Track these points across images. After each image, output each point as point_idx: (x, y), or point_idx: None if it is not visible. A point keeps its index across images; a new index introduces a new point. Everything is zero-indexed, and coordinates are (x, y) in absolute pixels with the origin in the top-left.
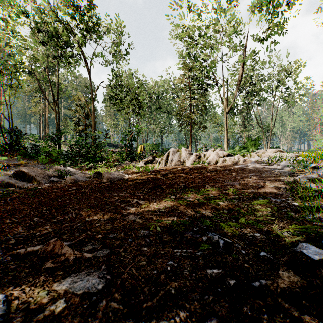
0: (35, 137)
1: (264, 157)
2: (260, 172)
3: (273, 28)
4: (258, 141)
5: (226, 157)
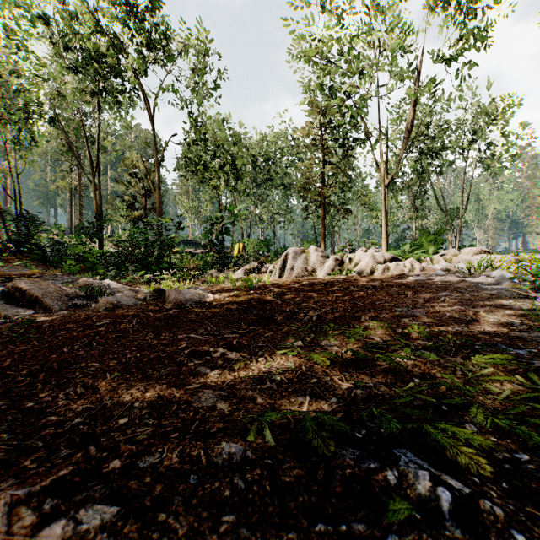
0: (59, 228)
1: (457, 262)
2: (459, 291)
3: (468, 38)
4: (440, 234)
5: (390, 262)
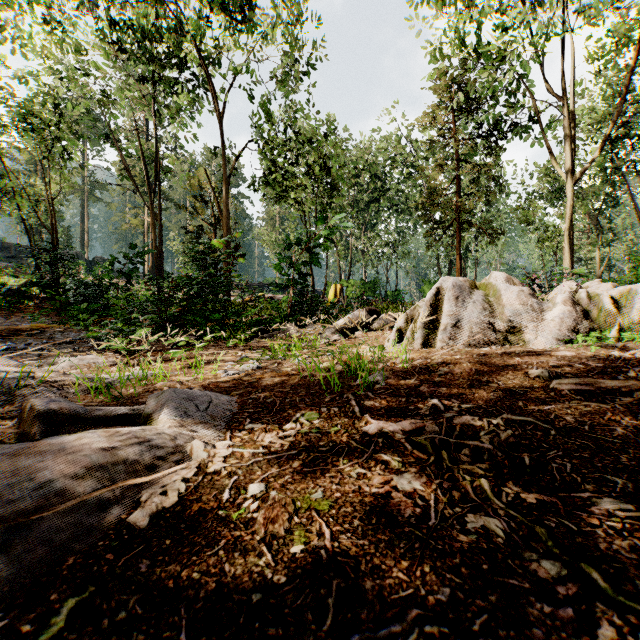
0: None
1: None
2: None
3: None
4: None
5: None
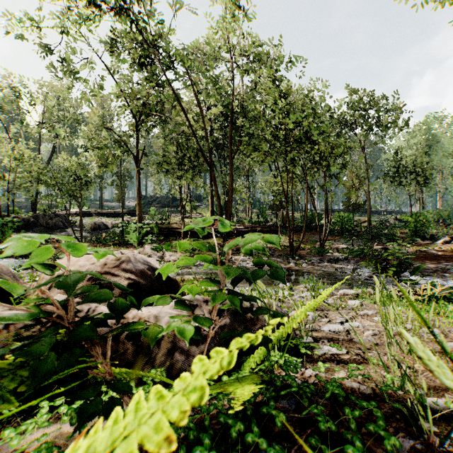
0: None
1: None
2: None
3: None
4: None
5: None
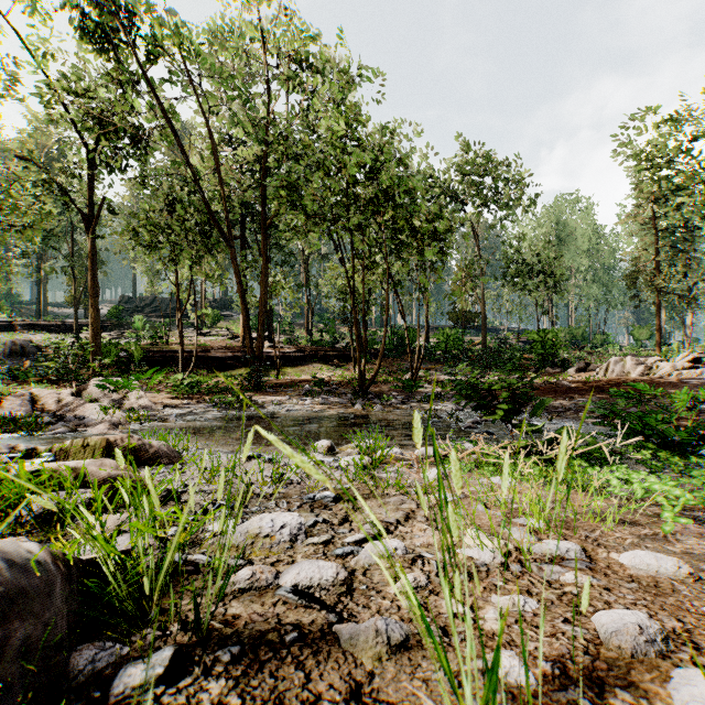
0: None
1: None
2: (695, 387)
3: None
4: None
5: (687, 369)
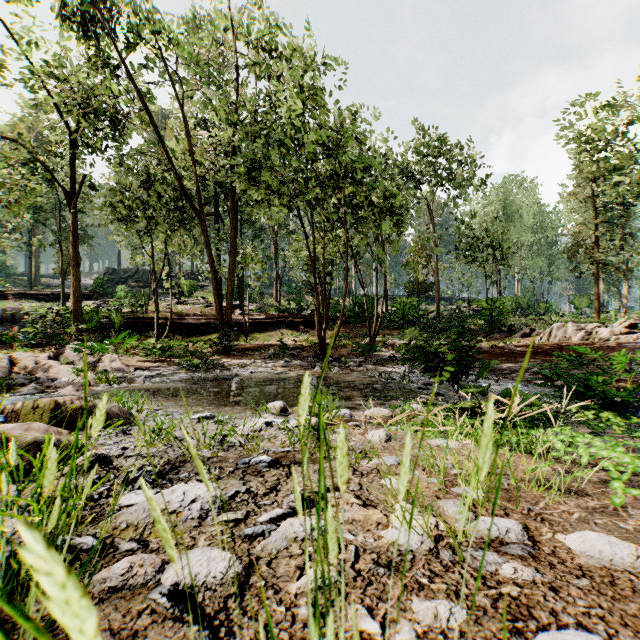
0: None
1: None
2: (631, 350)
3: None
4: None
5: (624, 334)
